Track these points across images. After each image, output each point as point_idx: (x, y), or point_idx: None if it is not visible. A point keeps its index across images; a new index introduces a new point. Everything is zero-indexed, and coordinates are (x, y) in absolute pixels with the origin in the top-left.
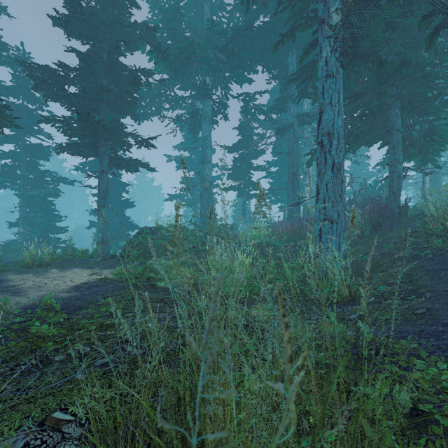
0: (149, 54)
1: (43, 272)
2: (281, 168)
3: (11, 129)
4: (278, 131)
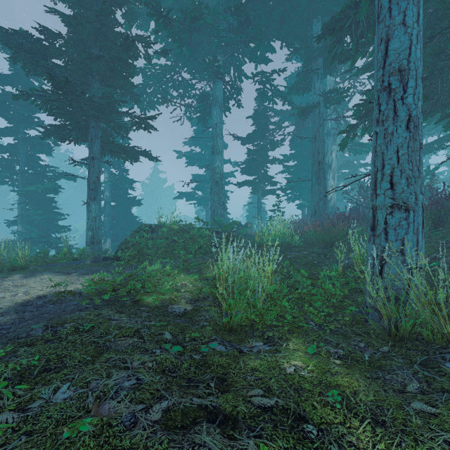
0: (153, 33)
1: None
2: (300, 162)
3: (8, 120)
4: (300, 113)
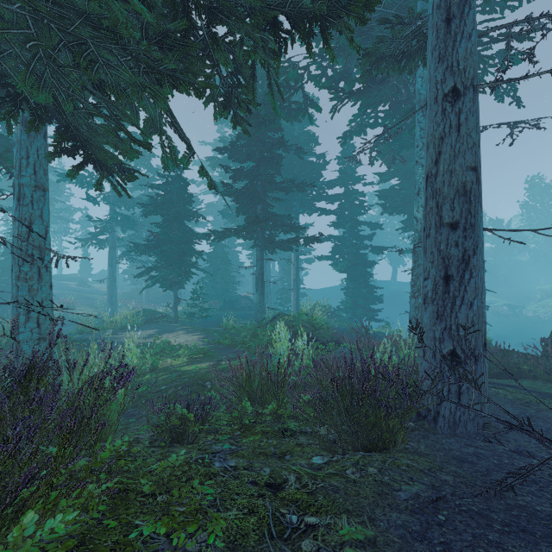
0: None
1: (188, 333)
2: None
3: (338, 215)
4: (398, 65)
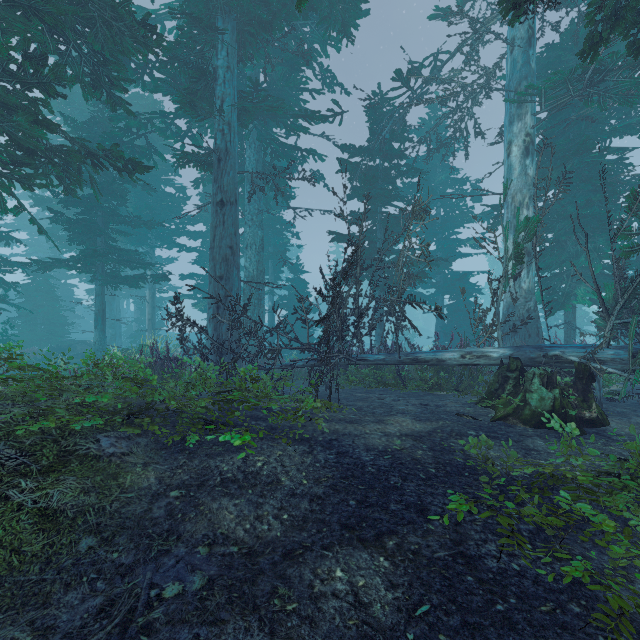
0: None
1: None
2: None
3: (201, 253)
4: (203, 167)
